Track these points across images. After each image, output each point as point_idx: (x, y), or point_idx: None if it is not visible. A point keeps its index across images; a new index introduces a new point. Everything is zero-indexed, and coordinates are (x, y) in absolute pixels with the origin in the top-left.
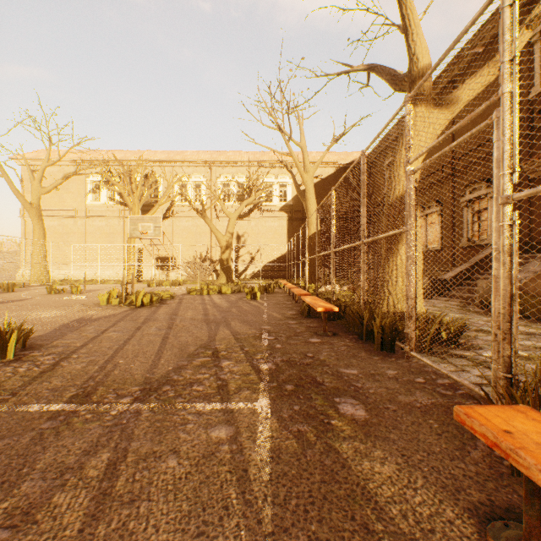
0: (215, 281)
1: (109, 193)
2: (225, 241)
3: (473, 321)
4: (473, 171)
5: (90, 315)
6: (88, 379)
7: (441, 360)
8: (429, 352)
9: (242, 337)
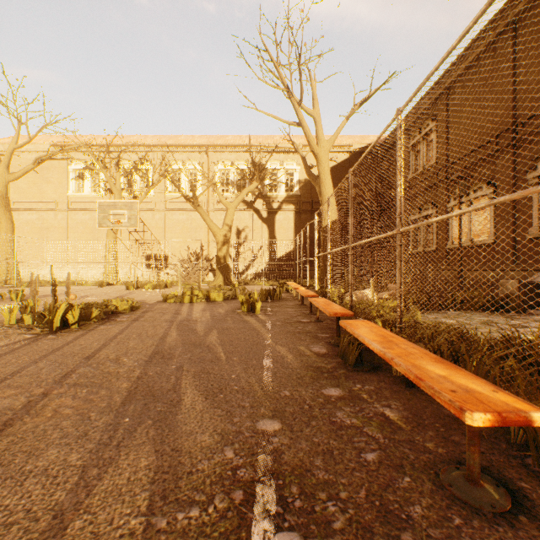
0: (210, 282)
1: (94, 183)
2: (221, 235)
3: None
4: None
5: None
6: None
7: None
8: None
9: (171, 536)
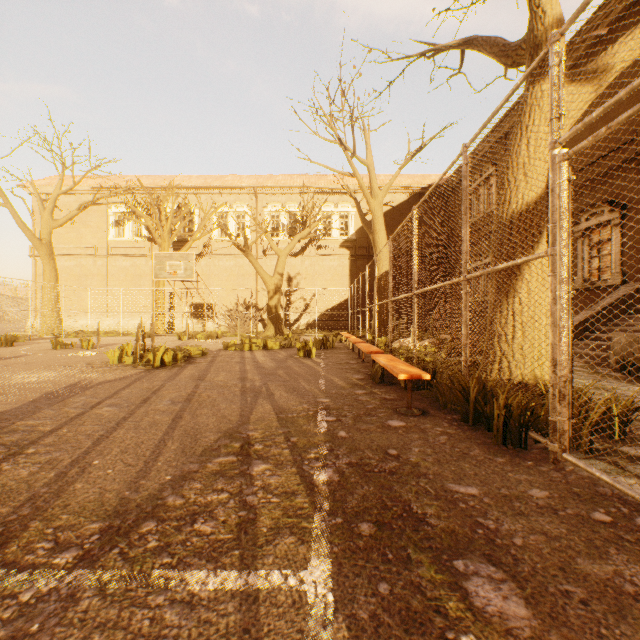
0: (261, 332)
1: (135, 227)
2: (273, 284)
3: (622, 393)
4: (591, 191)
5: (89, 379)
6: (24, 503)
7: (617, 469)
8: (587, 451)
9: (288, 417)
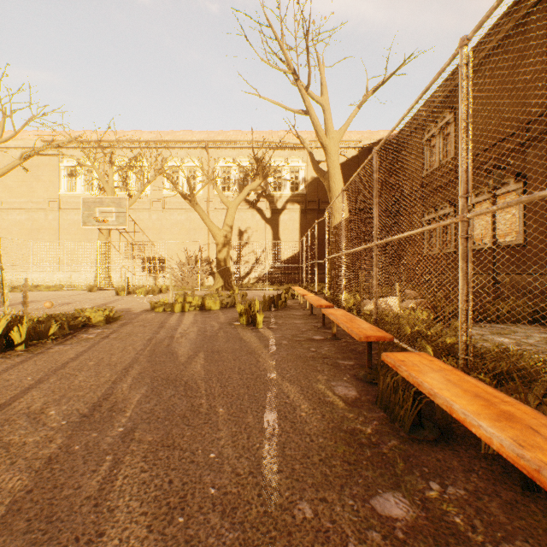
0: (210, 286)
1: (87, 182)
2: (221, 236)
3: None
4: None
5: None
6: None
7: None
8: None
9: None
